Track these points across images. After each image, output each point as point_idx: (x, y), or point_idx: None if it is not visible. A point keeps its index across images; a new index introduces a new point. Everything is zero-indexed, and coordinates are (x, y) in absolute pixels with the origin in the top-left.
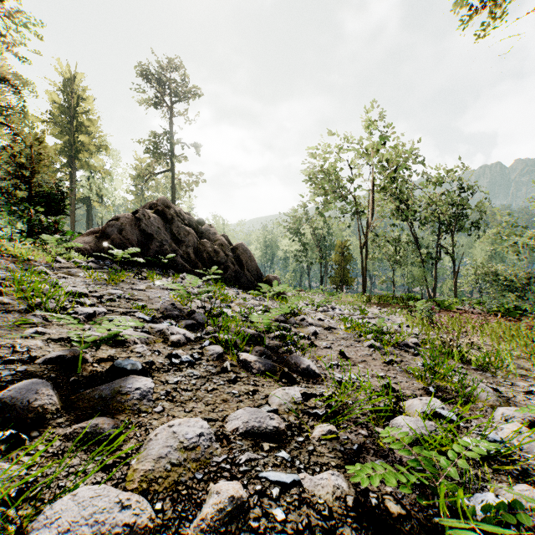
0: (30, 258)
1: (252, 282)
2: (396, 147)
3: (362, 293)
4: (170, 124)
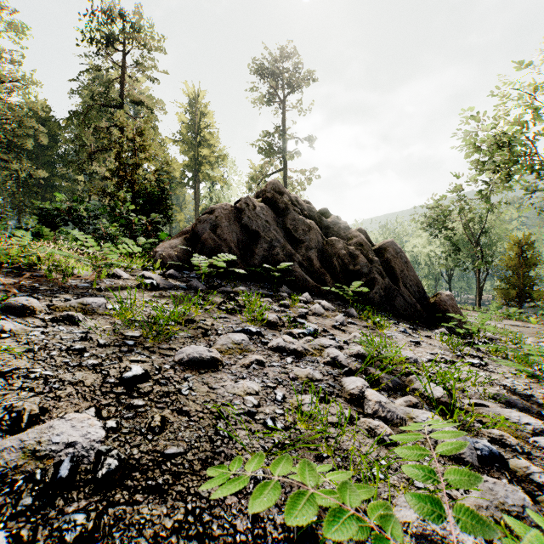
0: (74, 272)
1: (412, 306)
2: None
3: None
4: (282, 121)
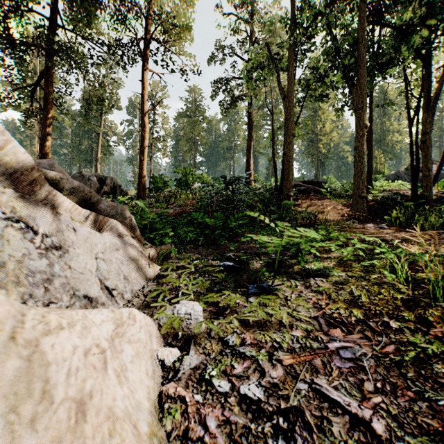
0: None
1: None
2: None
3: None
4: None
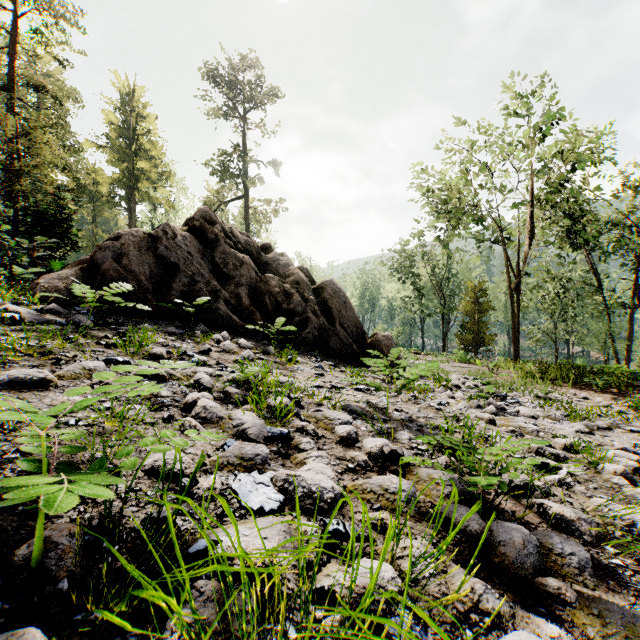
0: None
1: (349, 346)
2: (576, 130)
3: (531, 364)
4: (243, 139)
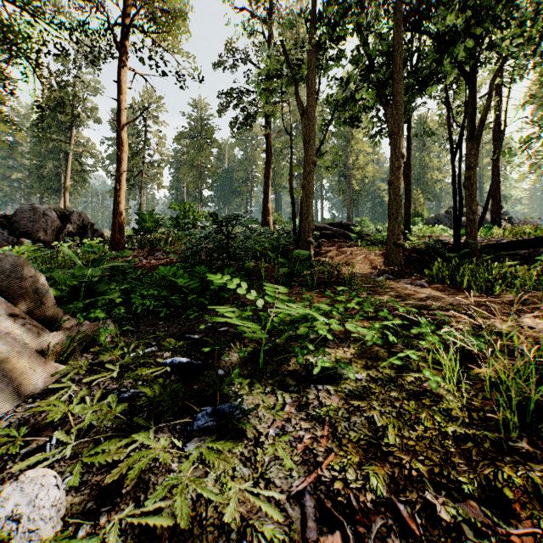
0: None
1: None
2: None
3: None
4: None
